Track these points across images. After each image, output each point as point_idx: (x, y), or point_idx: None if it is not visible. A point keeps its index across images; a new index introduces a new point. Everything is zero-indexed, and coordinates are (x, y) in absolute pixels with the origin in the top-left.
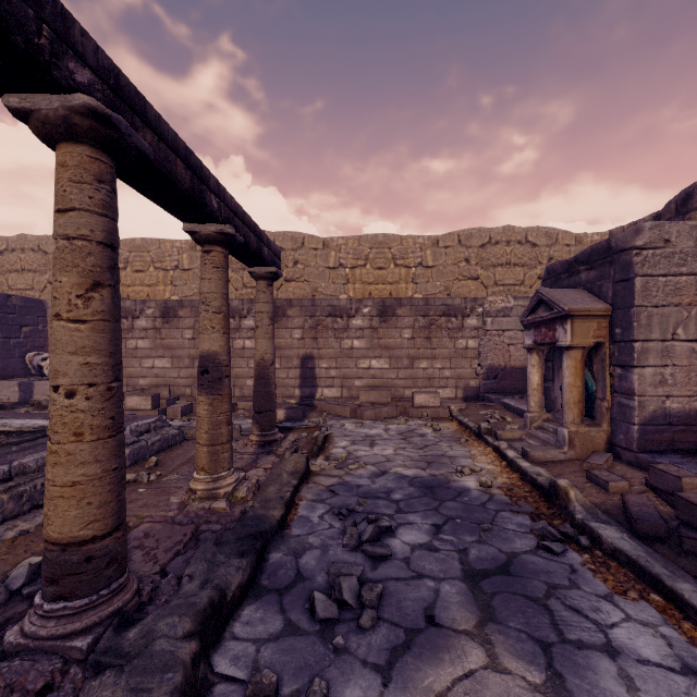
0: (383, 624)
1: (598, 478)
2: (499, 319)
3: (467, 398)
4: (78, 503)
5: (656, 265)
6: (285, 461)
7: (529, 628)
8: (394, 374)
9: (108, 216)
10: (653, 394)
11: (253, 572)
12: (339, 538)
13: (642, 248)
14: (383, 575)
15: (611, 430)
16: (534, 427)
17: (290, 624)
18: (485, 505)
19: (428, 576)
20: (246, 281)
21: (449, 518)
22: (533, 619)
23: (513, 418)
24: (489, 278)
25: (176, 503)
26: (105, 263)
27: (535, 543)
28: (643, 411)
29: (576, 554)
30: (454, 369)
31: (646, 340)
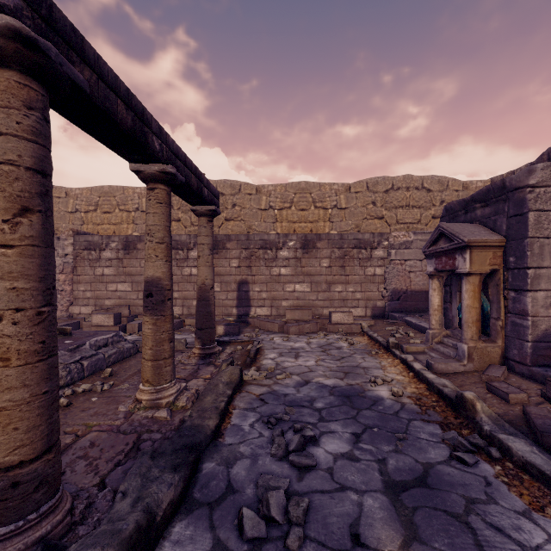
0: (310, 544)
1: (498, 390)
2: (401, 251)
3: (375, 316)
4: (4, 429)
5: (547, 201)
6: (222, 372)
7: (455, 550)
8: (315, 296)
9: (38, 142)
10: (545, 315)
11: (185, 485)
12: (267, 447)
13: (534, 186)
14: (309, 487)
15: (505, 346)
16: (435, 342)
17: (218, 543)
18: (398, 414)
19: (351, 488)
20: (194, 220)
21: (366, 427)
22: (456, 538)
23: (415, 334)
24: (392, 217)
25: (123, 412)
26: (34, 188)
27: (447, 454)
28: (535, 329)
29: (488, 466)
30: (364, 292)
31: (538, 267)
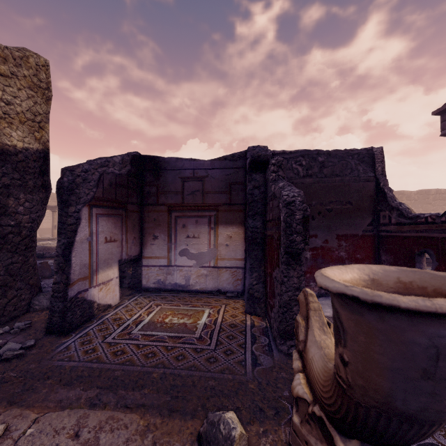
0: None
1: None
2: None
3: None
4: None
5: None
6: None
7: None
8: None
9: None
10: None
11: None
12: None
13: None
14: None
15: None
16: None
17: None
18: None
19: None
20: None
21: None
22: None
23: None
24: None
25: None
26: None
27: None
28: None
29: None
30: None
31: None
